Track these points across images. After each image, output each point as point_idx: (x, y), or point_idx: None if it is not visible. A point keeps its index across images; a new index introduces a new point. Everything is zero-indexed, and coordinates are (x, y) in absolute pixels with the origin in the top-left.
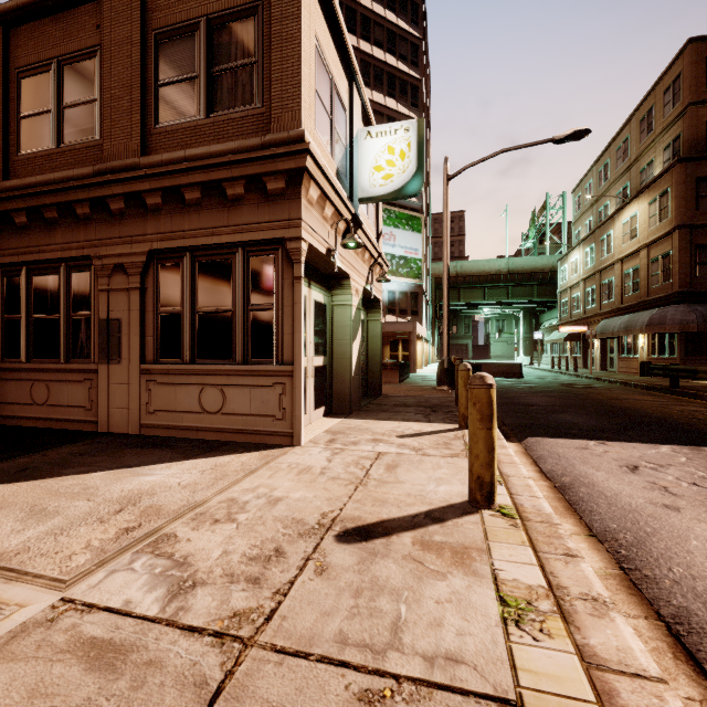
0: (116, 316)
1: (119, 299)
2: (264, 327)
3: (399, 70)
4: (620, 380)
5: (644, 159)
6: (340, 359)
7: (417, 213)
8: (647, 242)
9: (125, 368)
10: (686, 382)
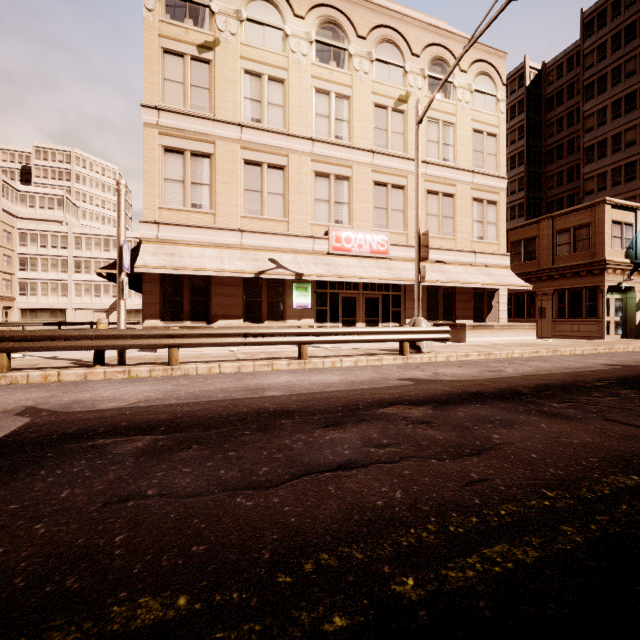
0: (543, 307)
1: (544, 302)
2: (592, 309)
3: None
4: None
5: None
6: (630, 318)
7: None
8: None
9: (546, 320)
10: None
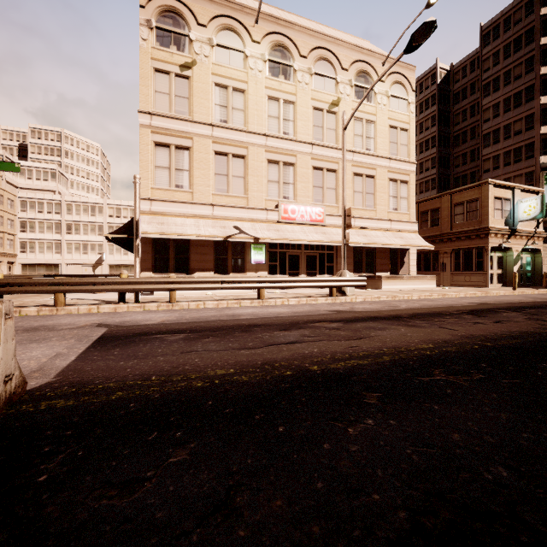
0: (444, 262)
1: (445, 259)
2: (480, 264)
3: None
4: None
5: None
6: (509, 271)
7: None
8: None
9: (446, 273)
10: None
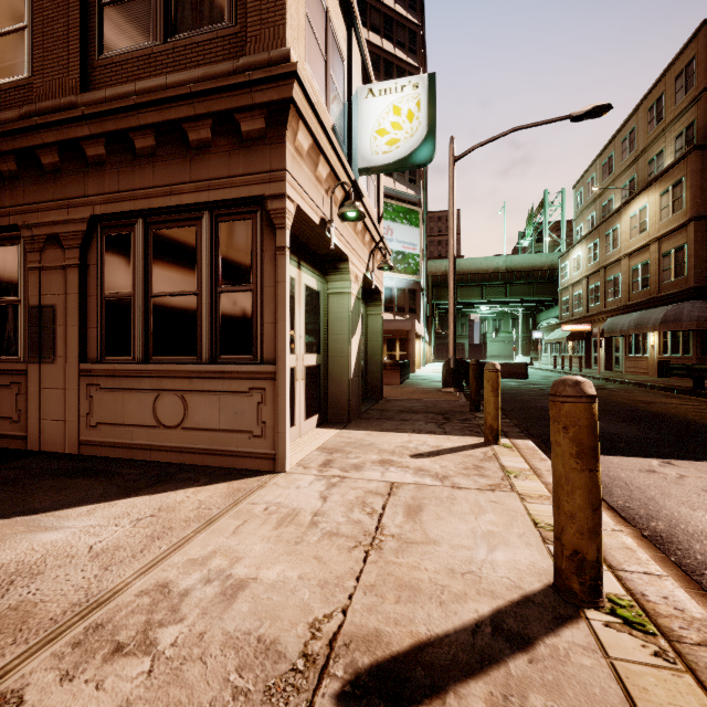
0: (49, 302)
1: (53, 280)
2: (238, 314)
3: (396, 57)
4: (633, 381)
5: (653, 150)
6: (337, 358)
7: (415, 207)
8: (659, 235)
9: (60, 368)
10: (705, 383)
